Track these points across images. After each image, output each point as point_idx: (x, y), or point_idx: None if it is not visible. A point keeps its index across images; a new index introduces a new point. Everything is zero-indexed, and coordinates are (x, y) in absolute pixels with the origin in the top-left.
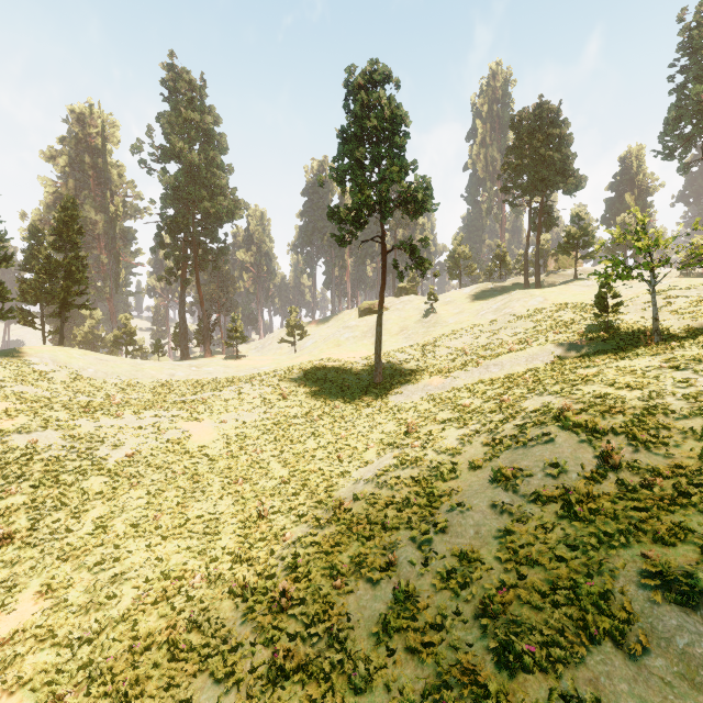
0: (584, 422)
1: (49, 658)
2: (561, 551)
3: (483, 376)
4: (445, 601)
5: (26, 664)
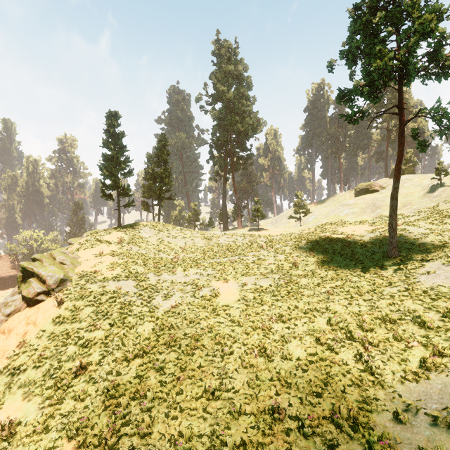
0: None
1: None
2: None
3: None
4: None
5: None
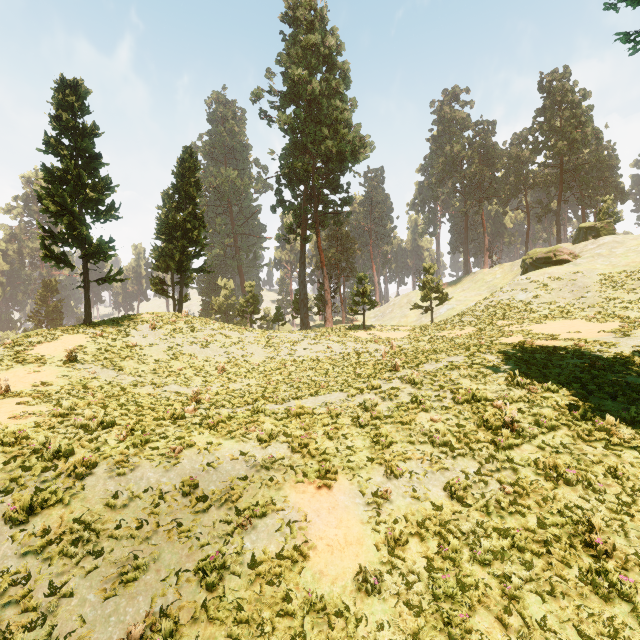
0: None
1: None
2: None
3: None
4: None
5: None
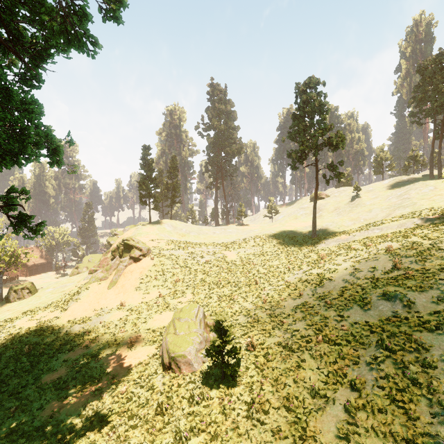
0: (395, 252)
1: None
2: (358, 290)
3: (370, 234)
4: (316, 303)
5: None
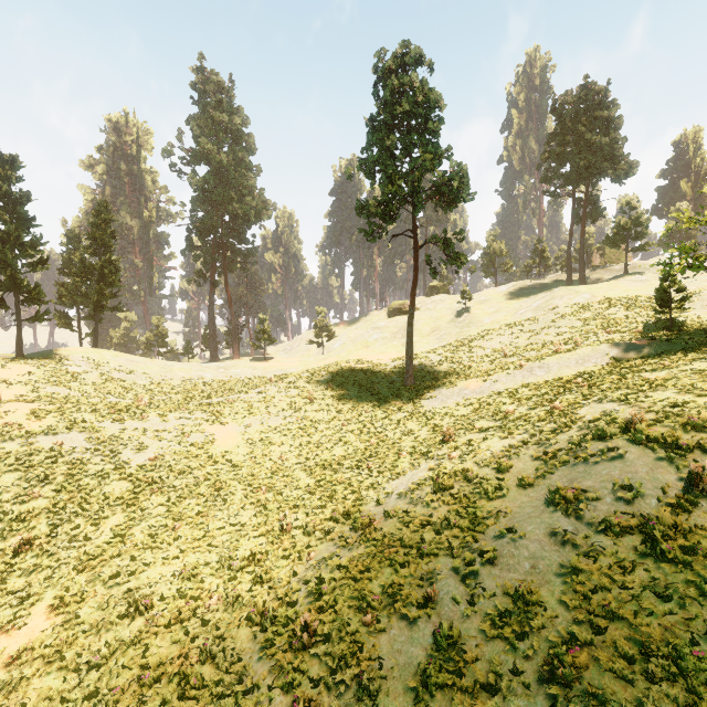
0: (661, 435)
1: (56, 683)
2: (649, 602)
3: (527, 379)
4: (498, 654)
5: (31, 688)
